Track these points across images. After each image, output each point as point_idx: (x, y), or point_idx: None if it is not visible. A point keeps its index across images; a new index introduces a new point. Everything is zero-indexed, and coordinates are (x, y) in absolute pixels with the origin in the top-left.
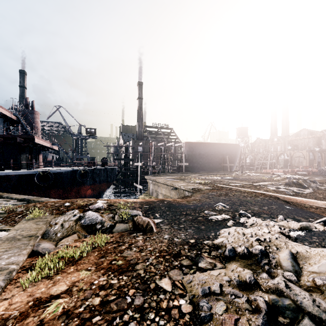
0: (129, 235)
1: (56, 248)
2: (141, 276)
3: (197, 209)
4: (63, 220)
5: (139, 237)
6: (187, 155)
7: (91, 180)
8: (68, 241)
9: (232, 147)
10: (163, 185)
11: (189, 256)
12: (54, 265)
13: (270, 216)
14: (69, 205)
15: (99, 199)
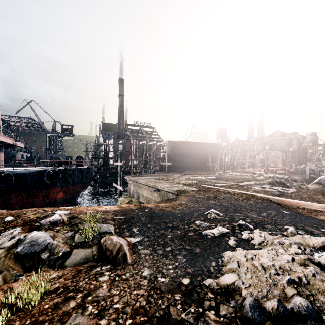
0: (89, 272)
1: None
2: None
3: (185, 218)
4: None
5: (104, 275)
6: (169, 154)
7: (62, 181)
8: None
9: (214, 146)
10: (144, 186)
11: (184, 324)
12: None
13: (275, 227)
14: (11, 220)
15: (60, 209)
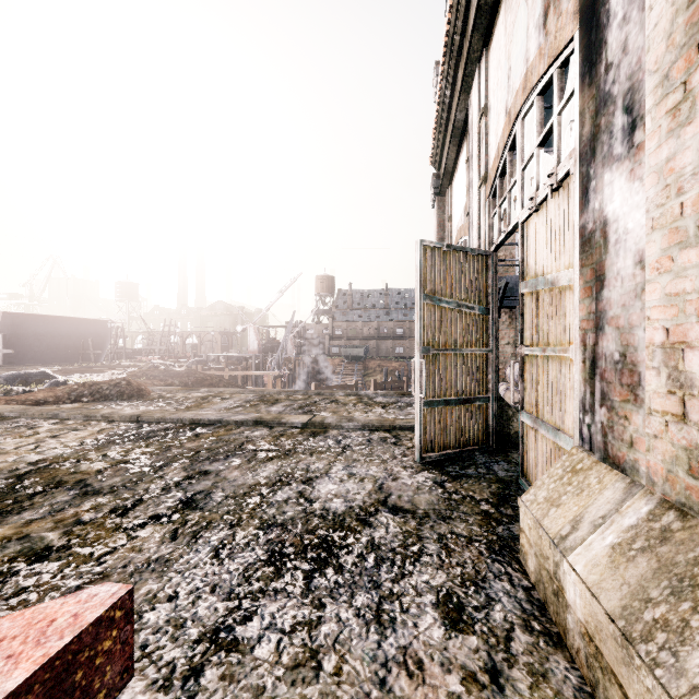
0: None
1: None
2: None
3: None
4: None
5: None
6: (7, 335)
7: None
8: None
9: (100, 325)
10: None
11: None
12: None
13: None
14: None
15: None
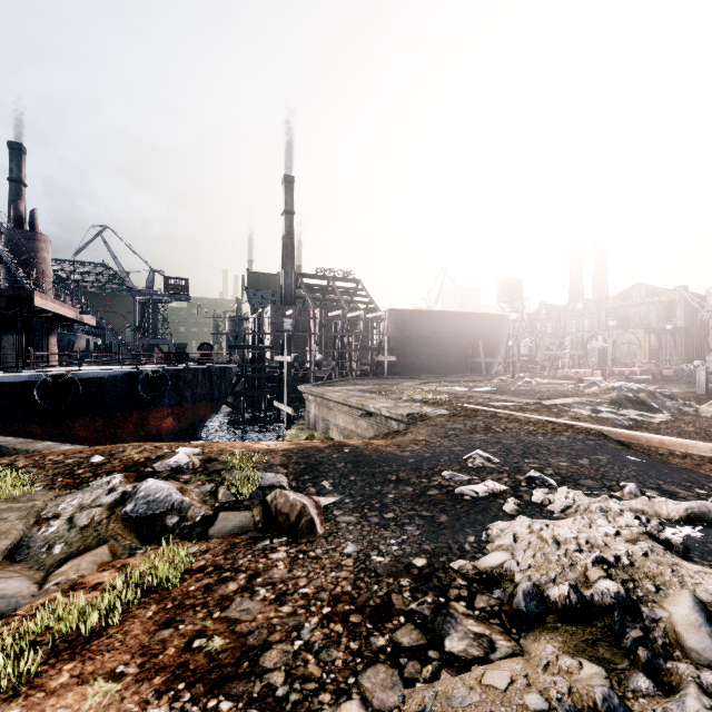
0: (252, 546)
1: (39, 593)
2: (276, 698)
3: (423, 466)
4: (79, 504)
5: (279, 550)
6: (393, 338)
7: (173, 395)
8: (78, 568)
9: (491, 321)
10: (340, 407)
11: (415, 616)
12: (5, 669)
13: (601, 483)
14: (102, 462)
15: (183, 445)
